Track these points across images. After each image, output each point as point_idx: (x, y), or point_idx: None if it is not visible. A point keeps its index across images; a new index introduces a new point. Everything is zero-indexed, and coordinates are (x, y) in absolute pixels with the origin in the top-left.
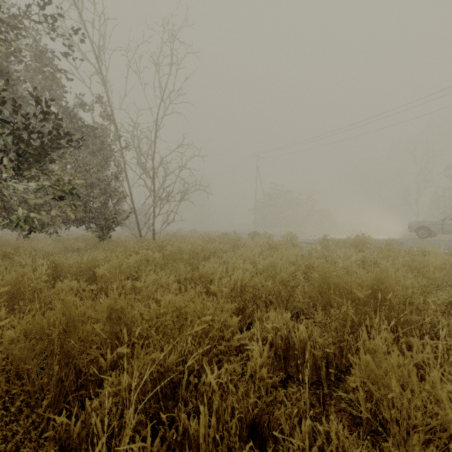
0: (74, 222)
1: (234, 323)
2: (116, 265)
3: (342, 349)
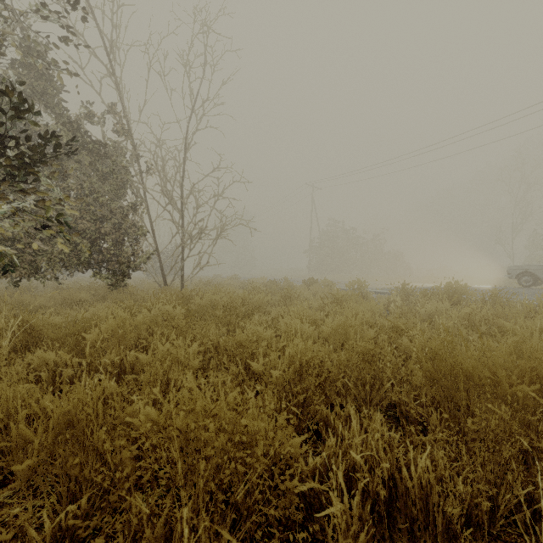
0: (78, 266)
1: (294, 449)
2: (114, 328)
3: (494, 497)
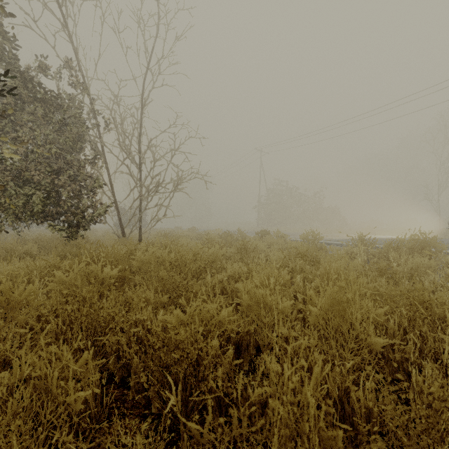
0: (31, 218)
1: None
2: None
3: None
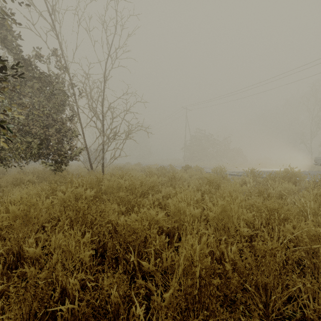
0: (30, 157)
1: None
2: (18, 215)
3: None
